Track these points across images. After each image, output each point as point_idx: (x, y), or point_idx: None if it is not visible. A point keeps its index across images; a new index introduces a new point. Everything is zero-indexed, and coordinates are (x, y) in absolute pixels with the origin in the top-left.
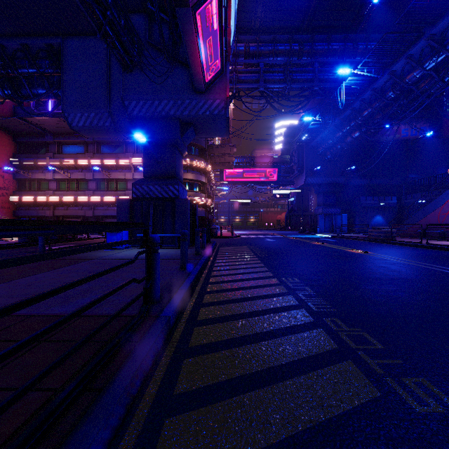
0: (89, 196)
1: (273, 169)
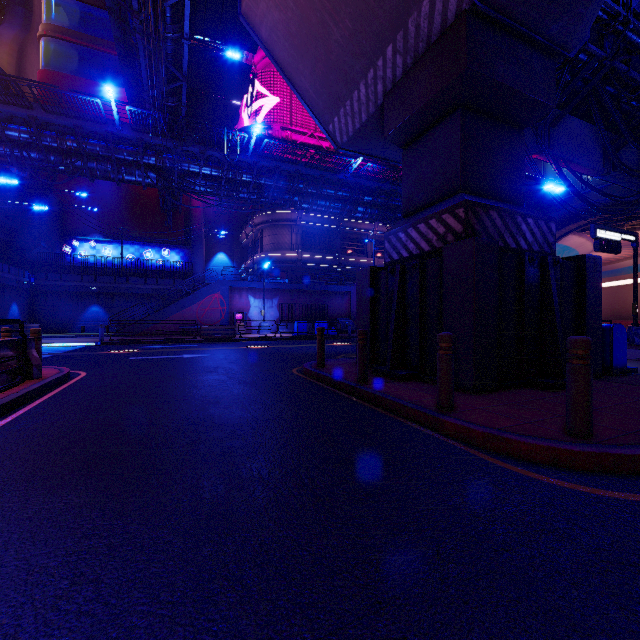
0: None
1: None
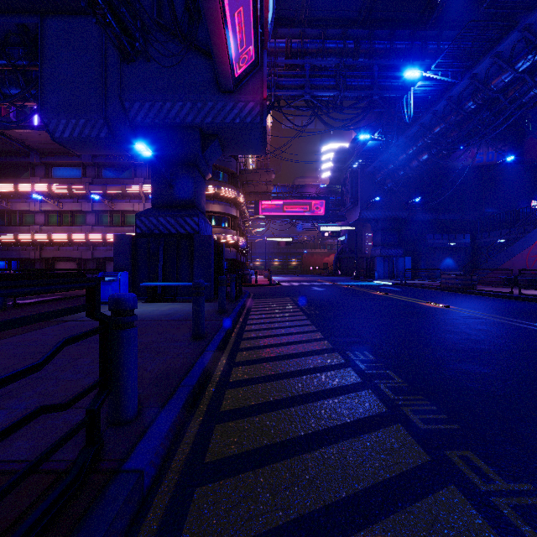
0: (87, 232)
1: (319, 201)
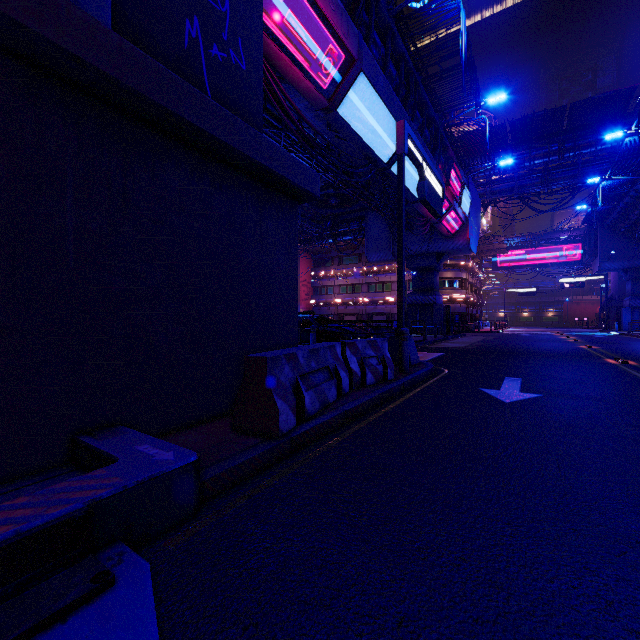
0: (363, 297)
1: (573, 245)
